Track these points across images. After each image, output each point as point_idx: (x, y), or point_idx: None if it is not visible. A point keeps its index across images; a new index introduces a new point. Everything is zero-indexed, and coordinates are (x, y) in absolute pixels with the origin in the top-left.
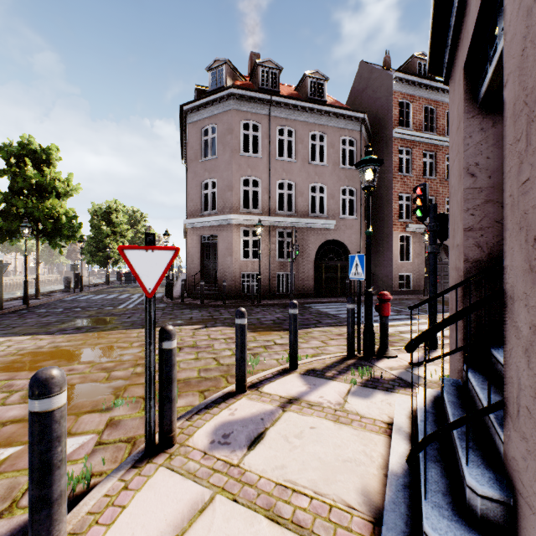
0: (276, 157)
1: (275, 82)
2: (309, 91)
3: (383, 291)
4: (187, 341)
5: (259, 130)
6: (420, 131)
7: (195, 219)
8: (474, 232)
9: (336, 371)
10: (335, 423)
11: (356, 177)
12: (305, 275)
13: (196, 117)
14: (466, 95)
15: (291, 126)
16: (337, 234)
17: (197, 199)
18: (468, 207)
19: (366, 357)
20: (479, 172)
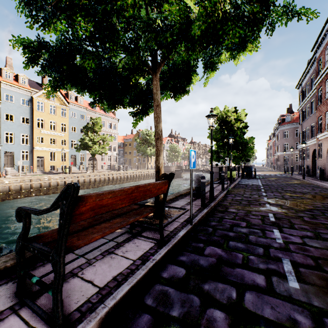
0: None
1: None
2: None
3: None
4: None
5: None
6: None
7: (282, 152)
8: None
9: None
10: None
11: None
12: None
13: (282, 128)
14: None
15: None
16: None
17: (282, 147)
18: None
19: None
20: None
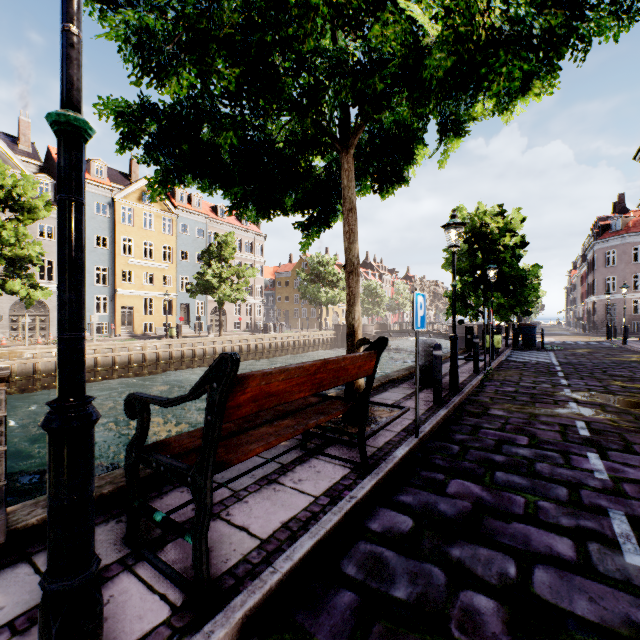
0: None
1: None
2: None
3: None
4: None
5: None
6: None
7: (601, 295)
8: None
9: None
10: None
11: None
12: None
13: (601, 246)
14: None
15: None
16: None
17: (602, 286)
18: None
19: None
20: None
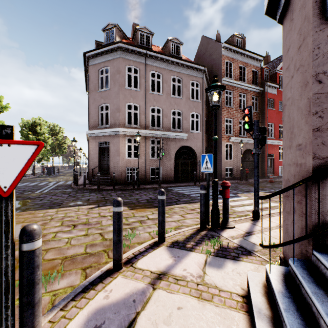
0: (150, 91)
1: (149, 42)
2: (171, 50)
3: (225, 180)
4: (81, 219)
5: (138, 72)
6: (238, 80)
7: (94, 130)
8: (322, 132)
9: (194, 242)
10: (199, 300)
11: (200, 107)
12: (168, 169)
13: (95, 61)
14: (314, 11)
15: (159, 71)
16: (189, 142)
17: (95, 117)
18: (316, 110)
19: (213, 228)
20: (326, 79)
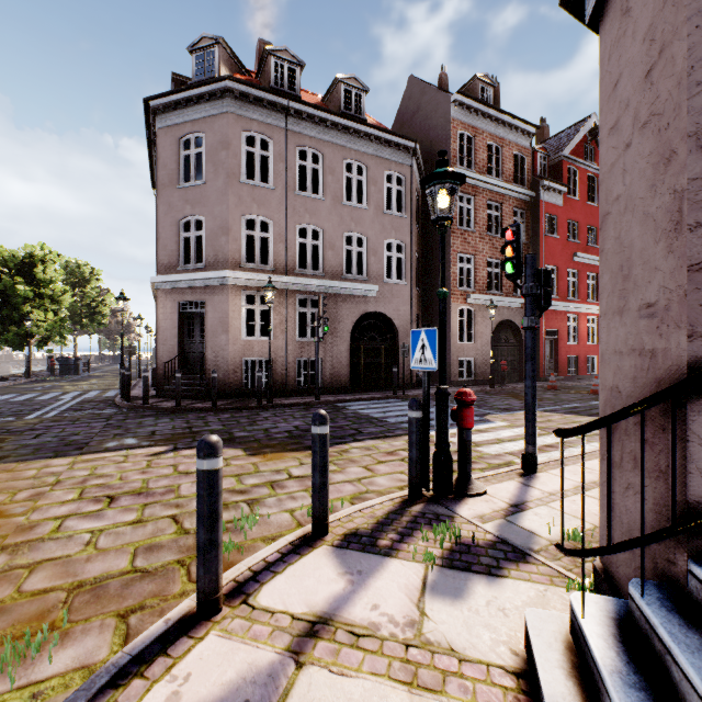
0: (296, 191)
1: (295, 83)
2: (342, 103)
3: (465, 389)
4: (131, 481)
5: (270, 148)
6: (484, 174)
7: (169, 275)
8: None
9: (395, 533)
10: (411, 691)
11: (405, 228)
12: (337, 362)
13: (171, 120)
14: None
15: (317, 147)
16: (381, 305)
17: (172, 246)
18: (698, 218)
19: (439, 496)
20: None
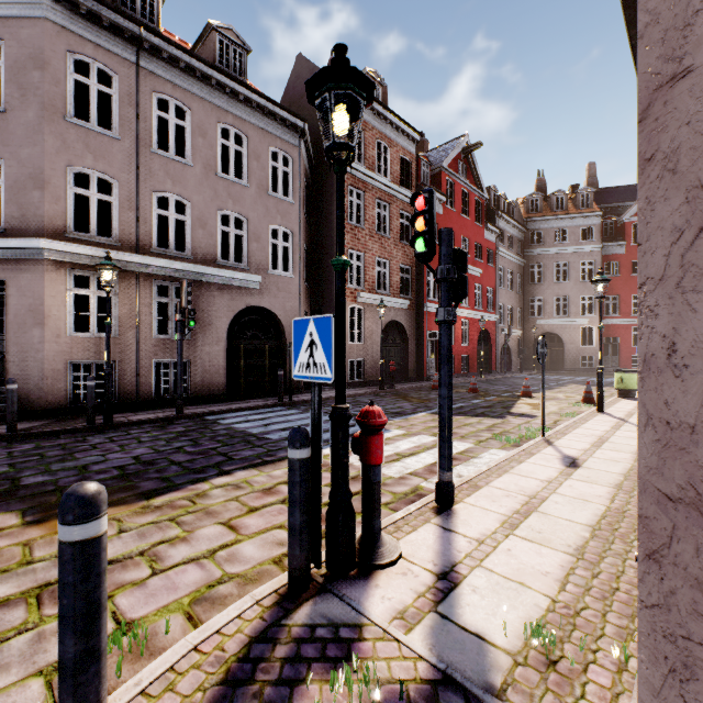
0: (153, 148)
1: (152, 12)
2: (218, 56)
3: (372, 406)
4: None
5: (113, 84)
6: (374, 171)
7: None
8: None
9: None
10: None
11: (293, 215)
12: (210, 364)
13: None
14: None
15: (182, 99)
16: (265, 299)
17: None
18: None
19: (336, 576)
20: None
